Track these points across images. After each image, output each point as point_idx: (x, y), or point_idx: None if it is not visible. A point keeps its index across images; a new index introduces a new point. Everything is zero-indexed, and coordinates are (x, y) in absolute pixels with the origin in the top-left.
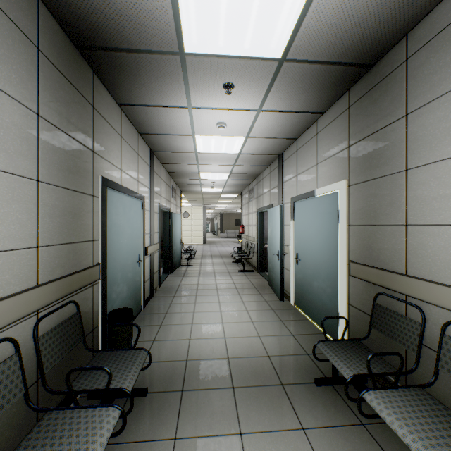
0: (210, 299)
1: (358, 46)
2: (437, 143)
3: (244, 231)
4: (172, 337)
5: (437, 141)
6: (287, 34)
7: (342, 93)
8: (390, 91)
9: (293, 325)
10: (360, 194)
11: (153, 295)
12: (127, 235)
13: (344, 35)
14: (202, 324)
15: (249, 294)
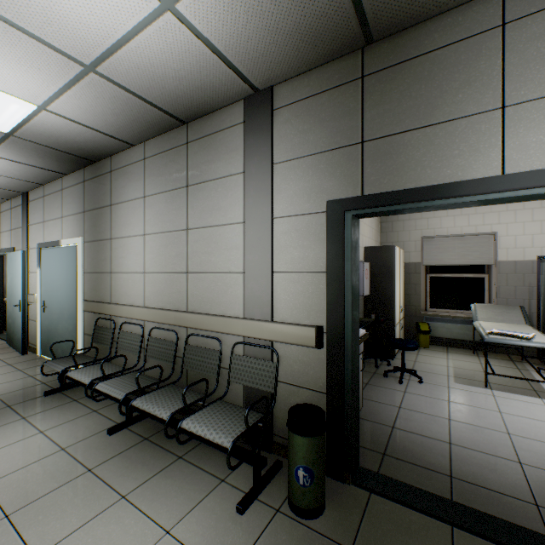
0: None
1: (79, 150)
2: (122, 228)
3: None
4: None
5: (121, 227)
6: (11, 125)
7: (80, 168)
8: (105, 186)
9: (35, 370)
10: (91, 249)
11: None
12: None
13: (65, 142)
14: None
15: None
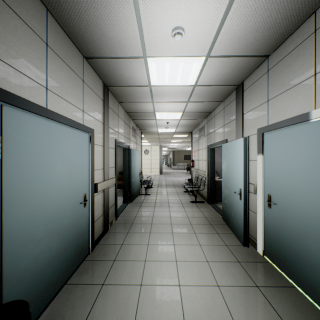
0: (164, 239)
1: None
2: None
3: (194, 165)
4: (110, 317)
5: None
6: None
7: None
8: None
9: (278, 300)
10: None
11: (107, 231)
12: (61, 172)
13: None
14: (153, 287)
15: (205, 233)
